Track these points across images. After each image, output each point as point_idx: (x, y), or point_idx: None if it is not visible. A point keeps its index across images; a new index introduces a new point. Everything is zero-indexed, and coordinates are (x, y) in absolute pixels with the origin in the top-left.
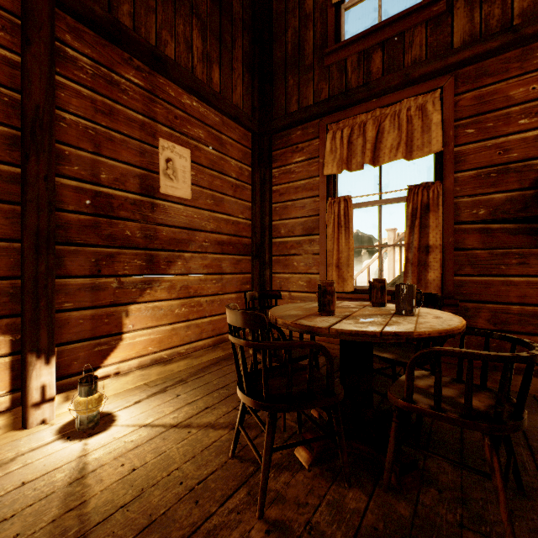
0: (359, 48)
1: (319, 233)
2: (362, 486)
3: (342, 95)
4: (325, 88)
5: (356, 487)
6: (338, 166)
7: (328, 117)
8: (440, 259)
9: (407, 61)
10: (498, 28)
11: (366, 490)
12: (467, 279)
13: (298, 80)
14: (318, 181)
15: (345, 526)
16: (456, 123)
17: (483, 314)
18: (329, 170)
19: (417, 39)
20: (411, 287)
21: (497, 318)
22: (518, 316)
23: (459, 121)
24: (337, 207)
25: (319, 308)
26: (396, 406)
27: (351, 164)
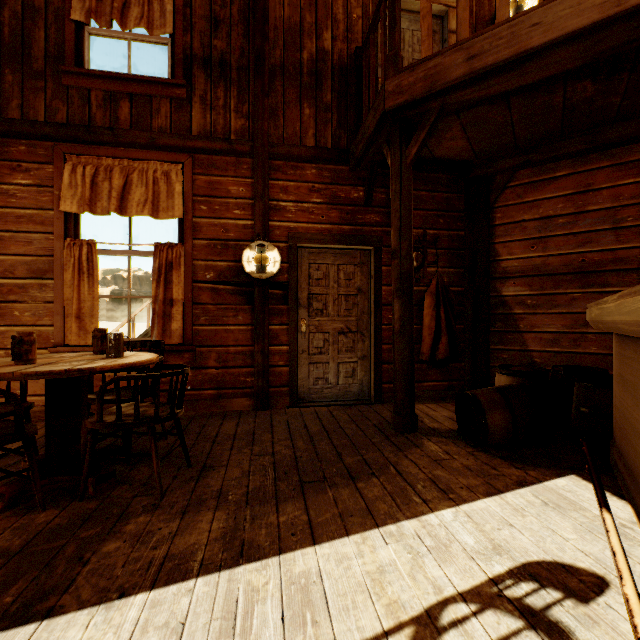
0: (105, 87)
1: (54, 277)
2: (59, 506)
3: (84, 128)
4: (63, 110)
5: (51, 508)
6: (80, 204)
7: (66, 145)
8: (183, 311)
9: (155, 126)
10: (223, 135)
11: (62, 507)
12: (202, 328)
13: (21, 80)
14: (52, 216)
15: (28, 534)
16: (194, 197)
17: (213, 356)
18: (67, 206)
19: (164, 110)
20: (119, 335)
21: (222, 358)
22: (234, 355)
23: (197, 197)
24: (79, 250)
25: (13, 357)
26: (92, 429)
27: (97, 207)
